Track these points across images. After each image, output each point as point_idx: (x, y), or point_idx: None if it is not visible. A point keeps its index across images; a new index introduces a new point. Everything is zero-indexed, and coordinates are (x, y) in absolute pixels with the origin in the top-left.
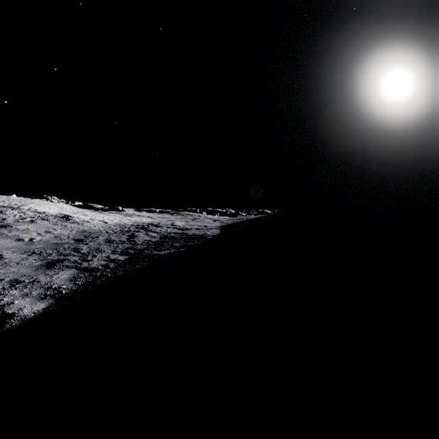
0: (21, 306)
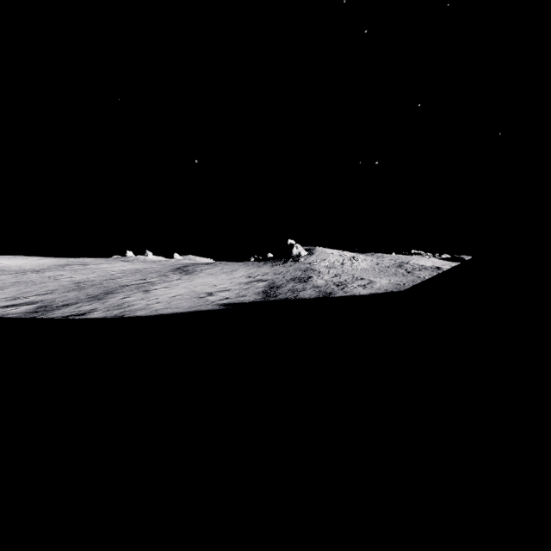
0: None
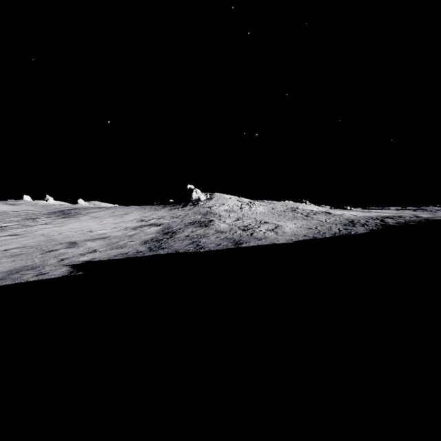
0: (357, 232)
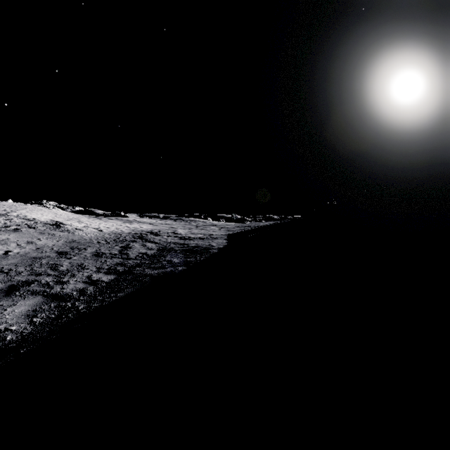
0: None
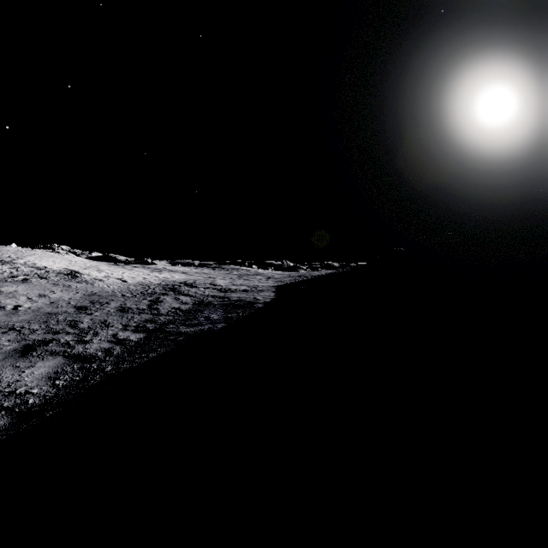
0: None
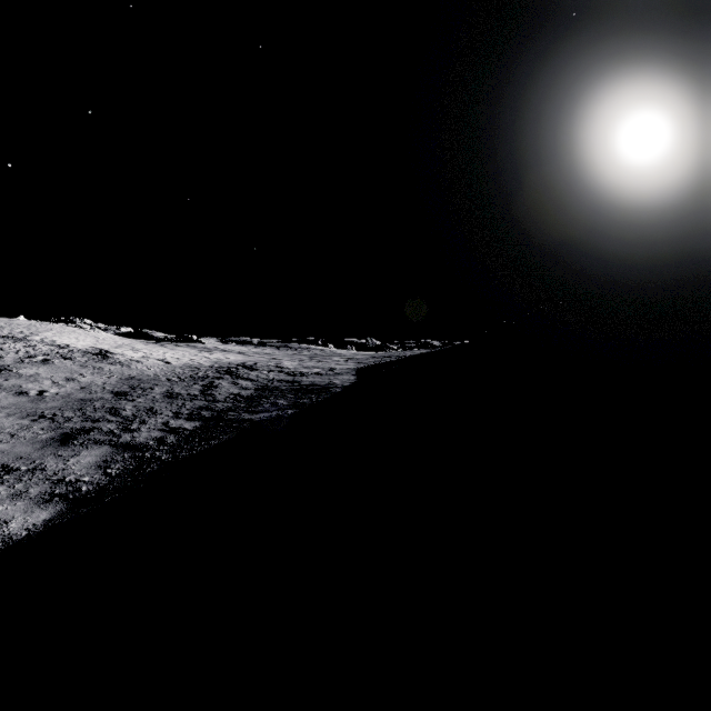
0: (7, 516)
